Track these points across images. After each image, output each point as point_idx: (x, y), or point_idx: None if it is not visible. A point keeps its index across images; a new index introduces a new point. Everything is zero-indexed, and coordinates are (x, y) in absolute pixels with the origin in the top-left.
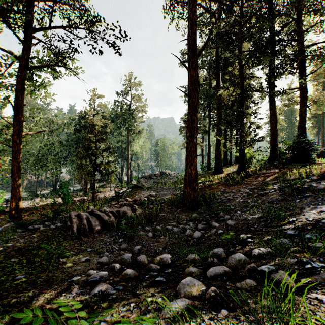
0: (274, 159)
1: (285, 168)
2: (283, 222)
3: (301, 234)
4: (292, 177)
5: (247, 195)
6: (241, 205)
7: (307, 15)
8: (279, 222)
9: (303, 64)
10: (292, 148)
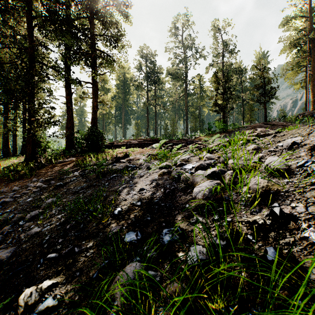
0: (71, 148)
1: (82, 156)
2: (106, 218)
3: (148, 236)
4: (92, 163)
5: (39, 190)
6: (29, 209)
7: (99, 21)
8: (98, 222)
9: (96, 63)
10: (87, 138)
